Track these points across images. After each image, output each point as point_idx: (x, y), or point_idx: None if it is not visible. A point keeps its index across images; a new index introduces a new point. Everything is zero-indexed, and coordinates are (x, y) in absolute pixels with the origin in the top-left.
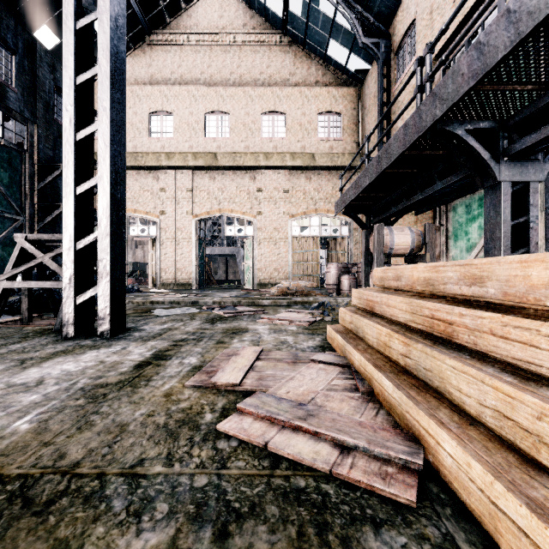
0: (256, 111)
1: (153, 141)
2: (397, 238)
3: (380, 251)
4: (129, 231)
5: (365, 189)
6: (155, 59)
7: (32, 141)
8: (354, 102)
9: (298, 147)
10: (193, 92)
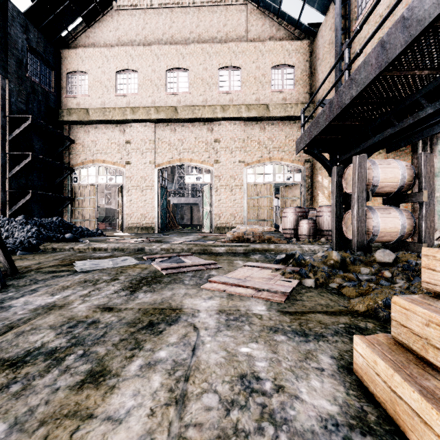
0: (214, 66)
1: (120, 98)
2: (383, 173)
3: (362, 189)
4: (98, 179)
5: (341, 113)
6: (122, 23)
7: (3, 94)
8: (307, 55)
9: (252, 99)
10: (155, 51)
